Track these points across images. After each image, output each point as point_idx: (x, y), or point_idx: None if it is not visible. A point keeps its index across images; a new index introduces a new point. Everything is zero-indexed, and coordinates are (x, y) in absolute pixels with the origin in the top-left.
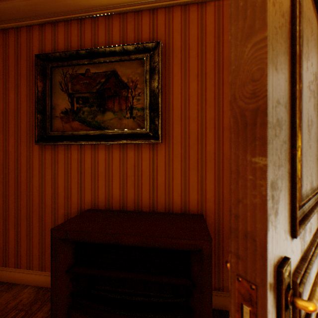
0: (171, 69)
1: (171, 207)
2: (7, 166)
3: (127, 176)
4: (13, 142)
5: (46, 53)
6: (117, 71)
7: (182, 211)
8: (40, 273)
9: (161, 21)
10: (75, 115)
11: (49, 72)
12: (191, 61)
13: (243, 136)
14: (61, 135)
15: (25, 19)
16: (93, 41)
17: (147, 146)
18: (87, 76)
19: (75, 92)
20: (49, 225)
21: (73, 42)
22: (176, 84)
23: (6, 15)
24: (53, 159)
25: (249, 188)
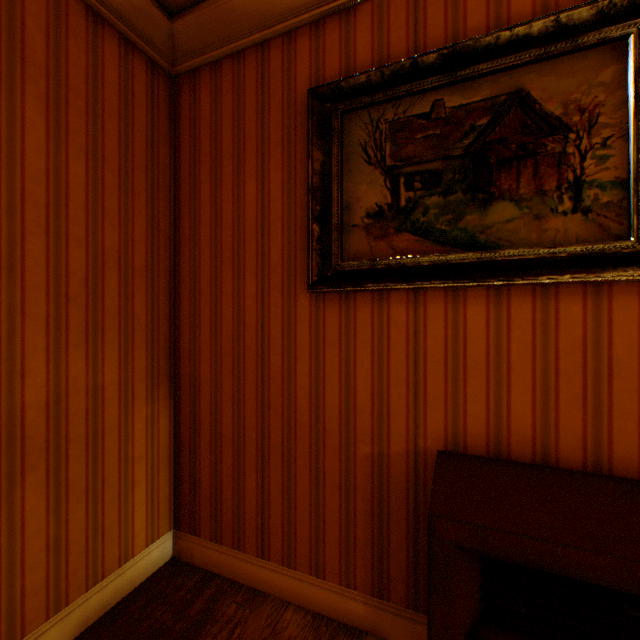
0: None
1: None
2: (240, 338)
3: (559, 373)
4: (252, 288)
5: (334, 82)
6: (527, 91)
7: None
8: (312, 580)
9: None
10: (400, 218)
11: (338, 124)
12: None
13: None
14: (368, 268)
15: (281, 18)
16: (448, 30)
17: (629, 290)
18: (435, 119)
19: (400, 163)
20: (334, 477)
21: (394, 43)
22: None
23: (242, 19)
24: (343, 326)
25: None
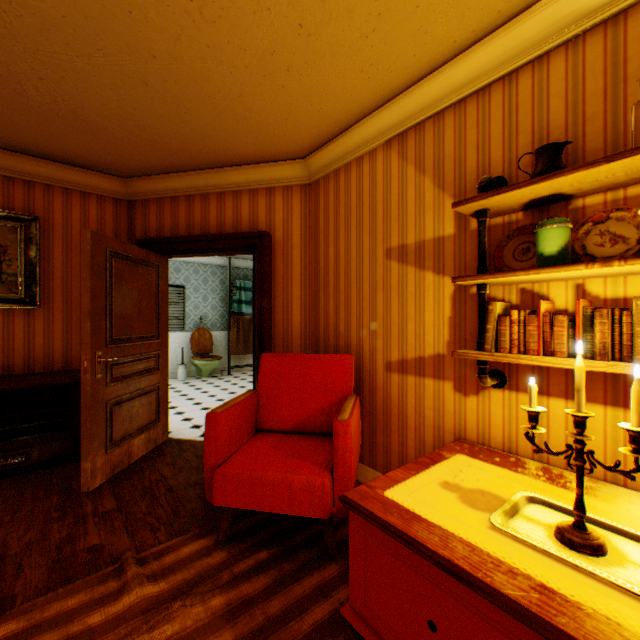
0: (53, 242)
1: (52, 367)
2: None
3: None
4: None
5: None
6: None
7: (65, 369)
8: None
9: (40, 195)
10: None
11: None
12: (75, 239)
13: (86, 318)
14: None
15: None
16: None
17: (22, 311)
18: None
19: None
20: None
21: None
22: (58, 256)
23: None
24: None
25: (87, 331)
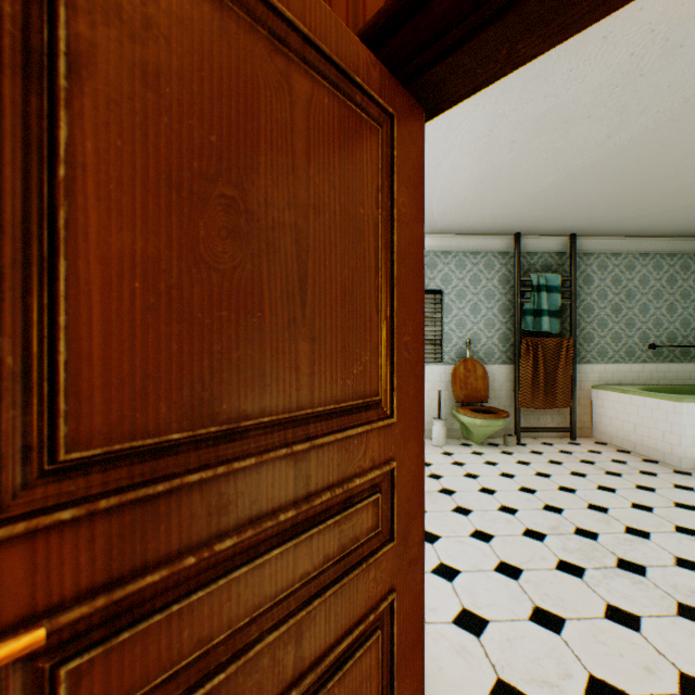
0: None
1: None
2: None
3: None
4: None
5: None
6: None
7: None
8: None
9: None
10: None
11: None
12: None
13: None
14: None
15: None
16: None
17: None
18: None
19: None
20: None
21: None
22: None
23: None
24: None
25: None
